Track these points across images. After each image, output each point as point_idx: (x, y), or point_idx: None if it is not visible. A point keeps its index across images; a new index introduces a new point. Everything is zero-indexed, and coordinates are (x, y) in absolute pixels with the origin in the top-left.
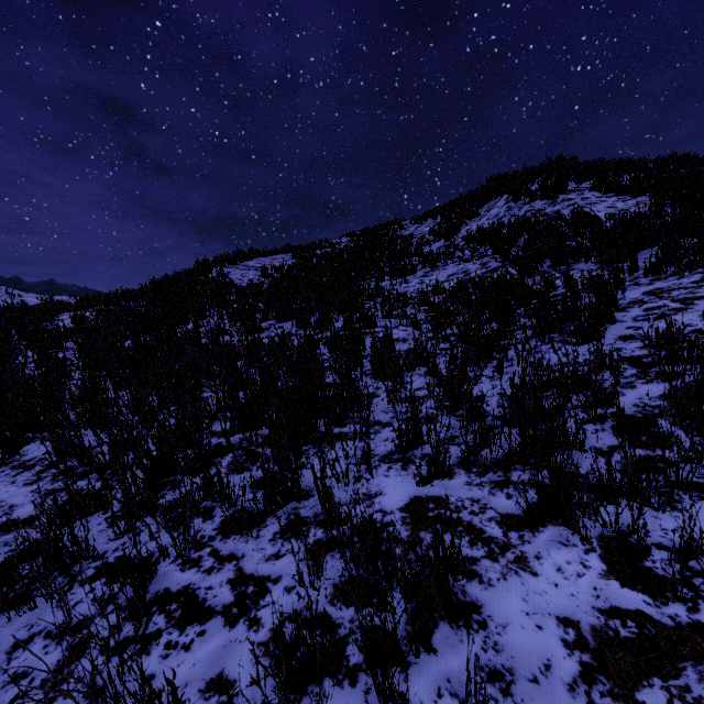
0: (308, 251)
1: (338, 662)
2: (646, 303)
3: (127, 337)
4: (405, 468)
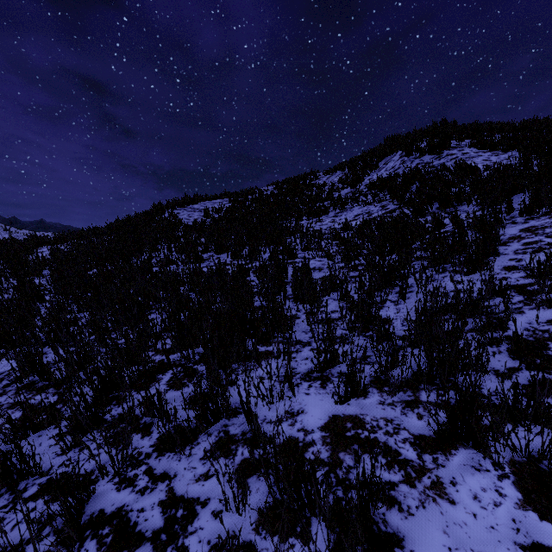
0: (242, 196)
1: None
2: (523, 238)
3: (92, 266)
4: (323, 386)
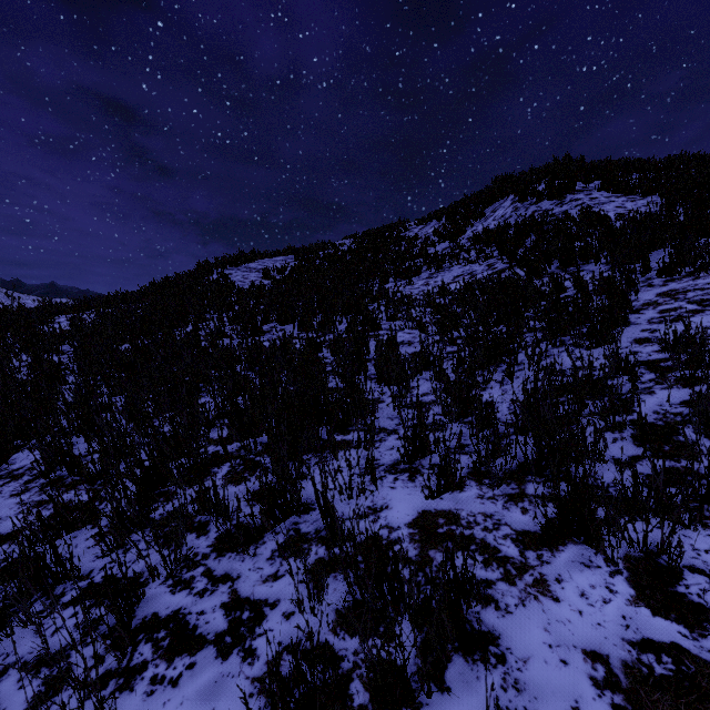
0: (311, 252)
1: (341, 702)
2: (660, 304)
3: (124, 340)
4: (412, 479)
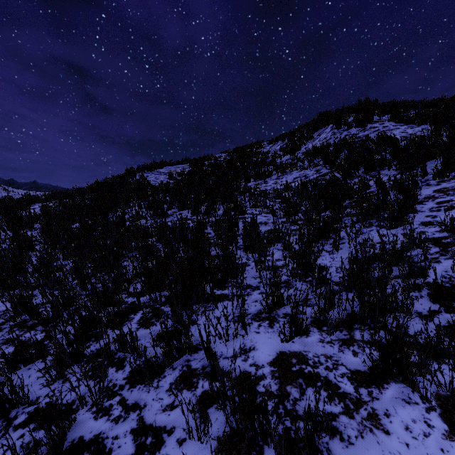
0: (200, 162)
1: None
2: (437, 198)
3: (76, 220)
4: (271, 325)
